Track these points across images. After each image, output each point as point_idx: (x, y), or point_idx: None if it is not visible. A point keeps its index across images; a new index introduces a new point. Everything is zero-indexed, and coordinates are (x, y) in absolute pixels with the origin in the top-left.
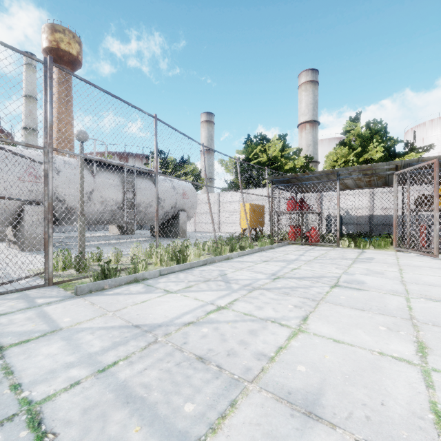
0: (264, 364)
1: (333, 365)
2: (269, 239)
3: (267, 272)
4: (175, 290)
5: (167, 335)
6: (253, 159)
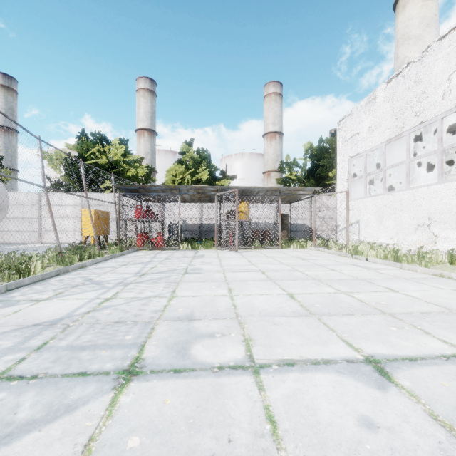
0: (160, 313)
1: (195, 304)
2: (118, 246)
3: (131, 272)
4: (45, 298)
5: (77, 321)
6: (90, 159)
